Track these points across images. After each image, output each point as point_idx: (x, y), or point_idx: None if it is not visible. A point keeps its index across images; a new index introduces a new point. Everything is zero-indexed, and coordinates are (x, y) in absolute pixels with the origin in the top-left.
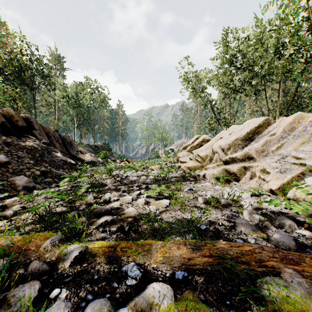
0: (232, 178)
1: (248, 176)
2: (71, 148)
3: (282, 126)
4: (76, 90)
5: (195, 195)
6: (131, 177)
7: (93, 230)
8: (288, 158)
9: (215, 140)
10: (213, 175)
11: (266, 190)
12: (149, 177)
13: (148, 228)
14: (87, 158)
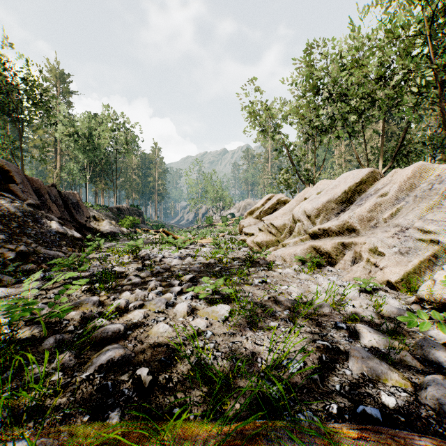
0: (325, 260)
1: (350, 258)
2: (78, 212)
3: (398, 183)
4: (89, 125)
5: (271, 292)
6: (170, 259)
7: (81, 384)
8: (410, 231)
9: (296, 201)
10: (296, 256)
11: (381, 282)
12: (197, 259)
13: (191, 373)
14: (103, 228)
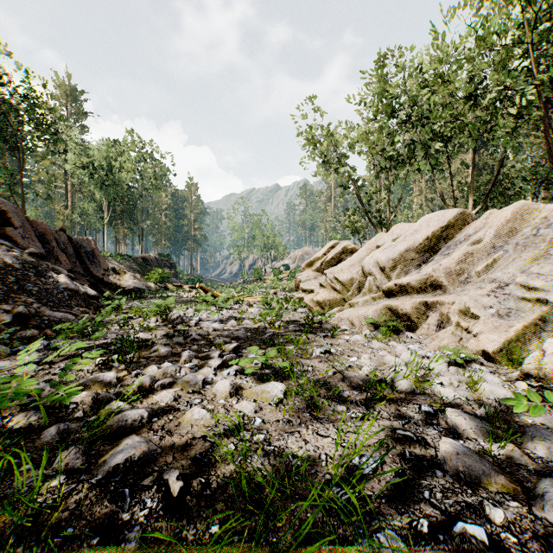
0: (403, 324)
1: (434, 321)
2: (93, 264)
3: (494, 227)
4: (108, 154)
5: (336, 366)
6: (209, 322)
7: (90, 491)
8: (511, 288)
9: (367, 250)
10: (367, 318)
11: (475, 352)
12: (243, 322)
13: (234, 476)
14: (125, 283)
